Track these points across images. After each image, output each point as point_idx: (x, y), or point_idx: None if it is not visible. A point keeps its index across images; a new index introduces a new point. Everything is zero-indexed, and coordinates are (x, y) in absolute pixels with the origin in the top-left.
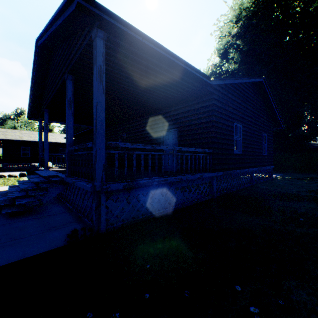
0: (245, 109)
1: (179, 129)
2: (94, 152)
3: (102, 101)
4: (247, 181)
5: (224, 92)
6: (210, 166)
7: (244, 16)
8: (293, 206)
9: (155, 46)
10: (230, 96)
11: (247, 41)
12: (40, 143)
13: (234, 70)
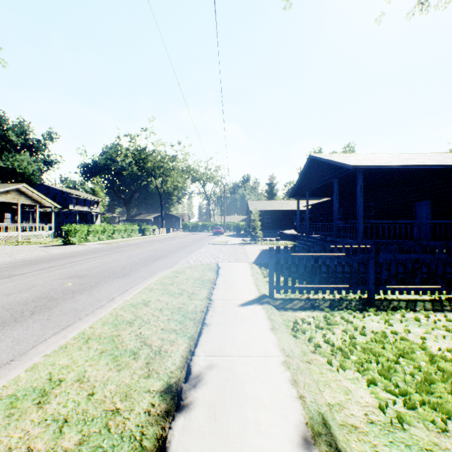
0: None
1: (432, 200)
2: (357, 226)
3: (361, 201)
4: None
5: None
6: None
7: None
8: None
9: (393, 166)
10: None
11: None
12: (298, 215)
13: None
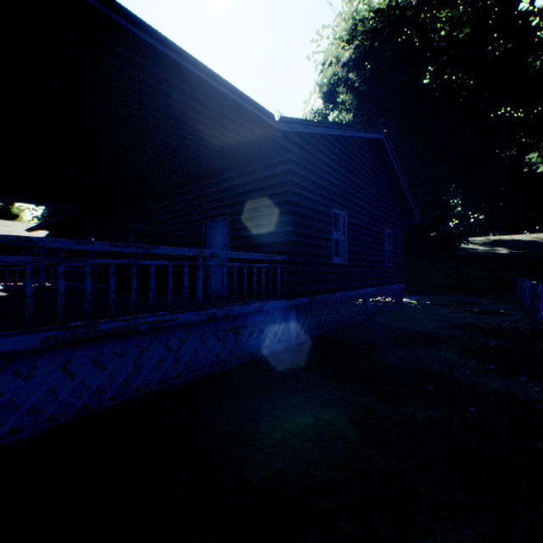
0: (354, 186)
1: (232, 216)
2: None
3: None
4: (360, 311)
5: (312, 150)
6: (285, 286)
7: (360, 32)
8: (422, 358)
9: (130, 22)
10: (325, 159)
11: (366, 76)
12: None
13: (345, 122)
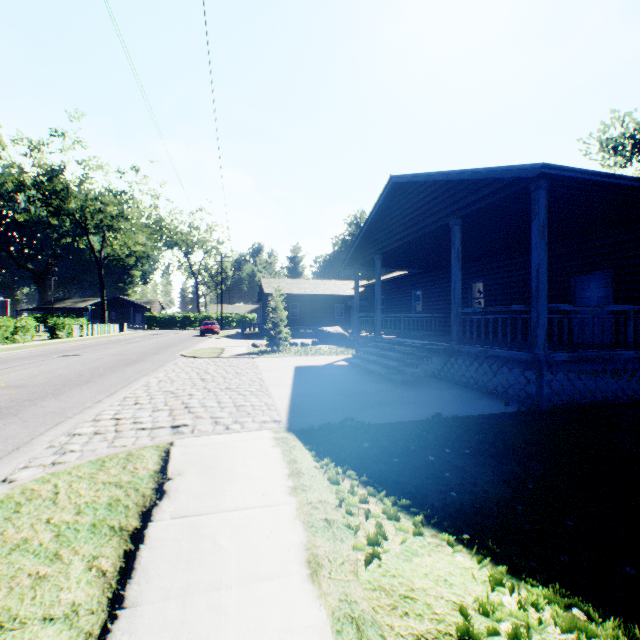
0: None
1: (615, 270)
2: (533, 317)
3: (544, 259)
4: None
5: None
6: None
7: None
8: None
9: (616, 179)
10: None
11: None
12: (356, 300)
13: None
